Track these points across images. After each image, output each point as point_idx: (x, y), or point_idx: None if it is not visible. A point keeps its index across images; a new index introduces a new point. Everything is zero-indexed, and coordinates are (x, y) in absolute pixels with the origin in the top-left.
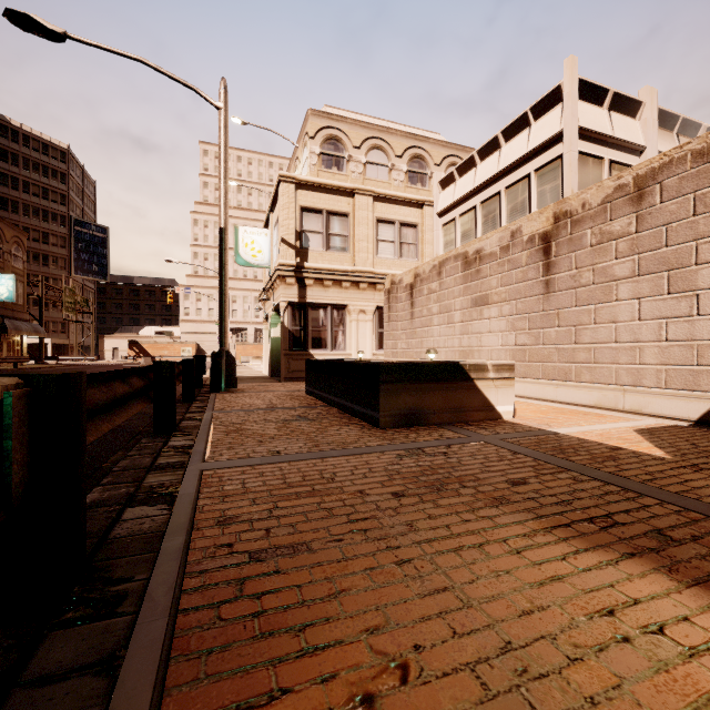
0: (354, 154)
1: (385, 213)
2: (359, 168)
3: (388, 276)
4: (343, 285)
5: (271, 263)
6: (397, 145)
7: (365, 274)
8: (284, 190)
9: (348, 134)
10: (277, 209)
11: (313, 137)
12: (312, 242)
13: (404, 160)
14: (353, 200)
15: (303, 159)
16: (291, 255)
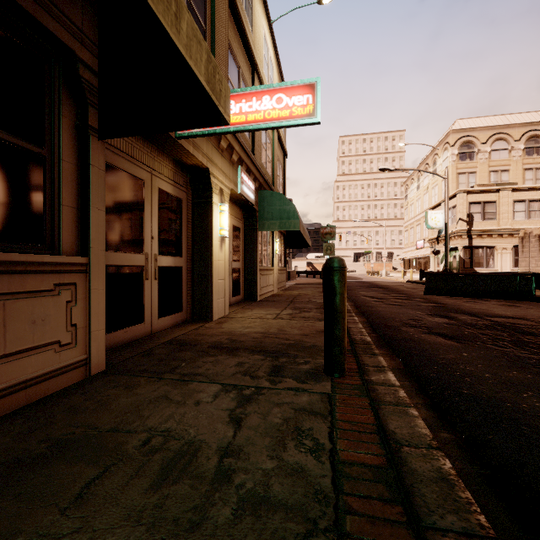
0: (481, 148)
1: (518, 197)
2: (485, 155)
3: (522, 230)
4: (492, 236)
5: (444, 226)
6: (515, 133)
7: (506, 230)
8: (461, 196)
9: (477, 137)
10: (452, 202)
11: (453, 145)
12: (475, 217)
13: (521, 141)
14: (498, 194)
15: (443, 156)
16: (464, 225)
